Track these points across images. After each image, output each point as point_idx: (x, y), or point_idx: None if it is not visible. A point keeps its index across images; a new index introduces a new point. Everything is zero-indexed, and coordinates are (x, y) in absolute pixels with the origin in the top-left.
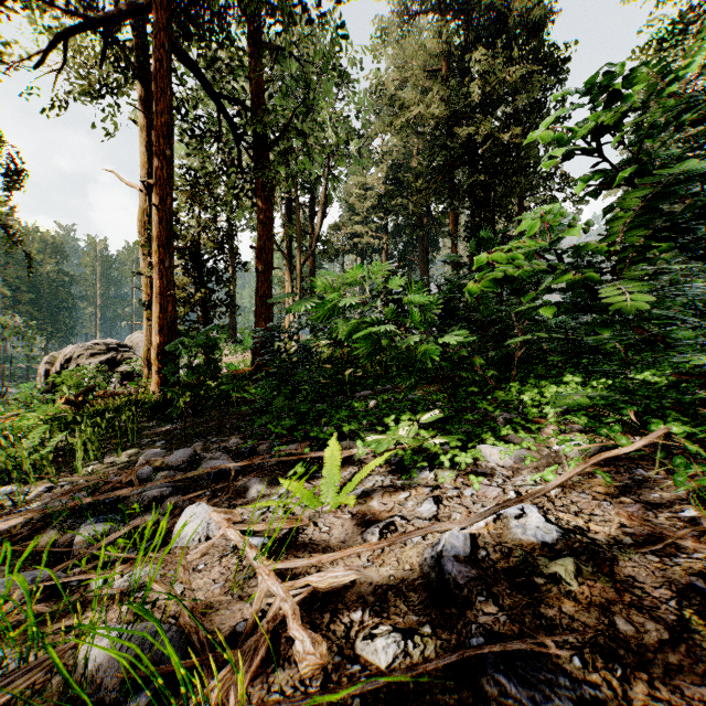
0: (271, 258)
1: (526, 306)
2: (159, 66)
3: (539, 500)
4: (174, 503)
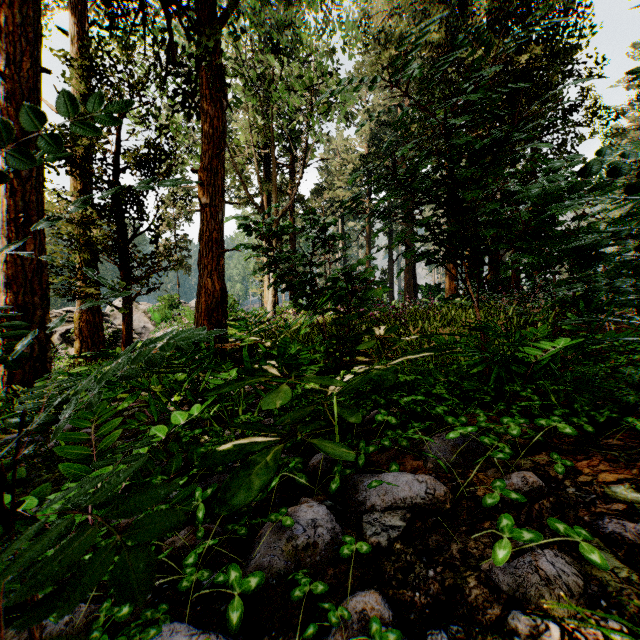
0: (221, 186)
1: None
2: None
3: None
4: None
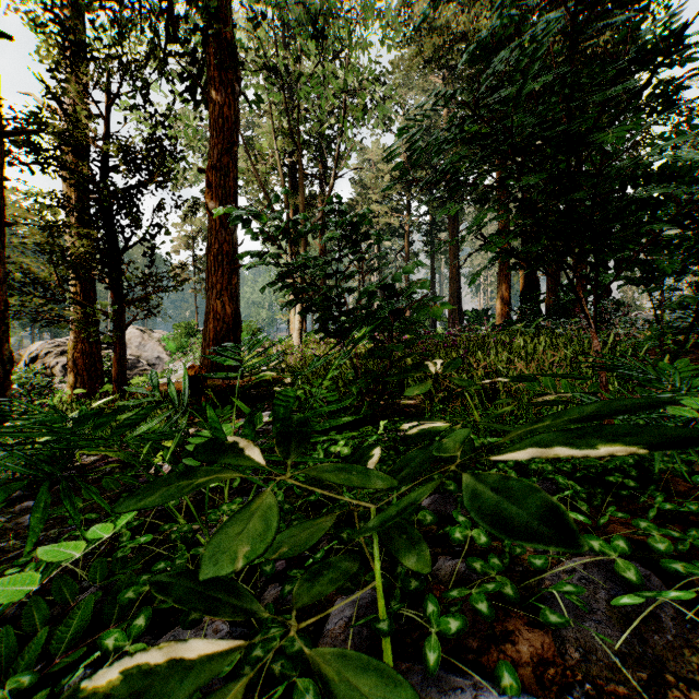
0: (234, 188)
1: None
2: None
3: None
4: None
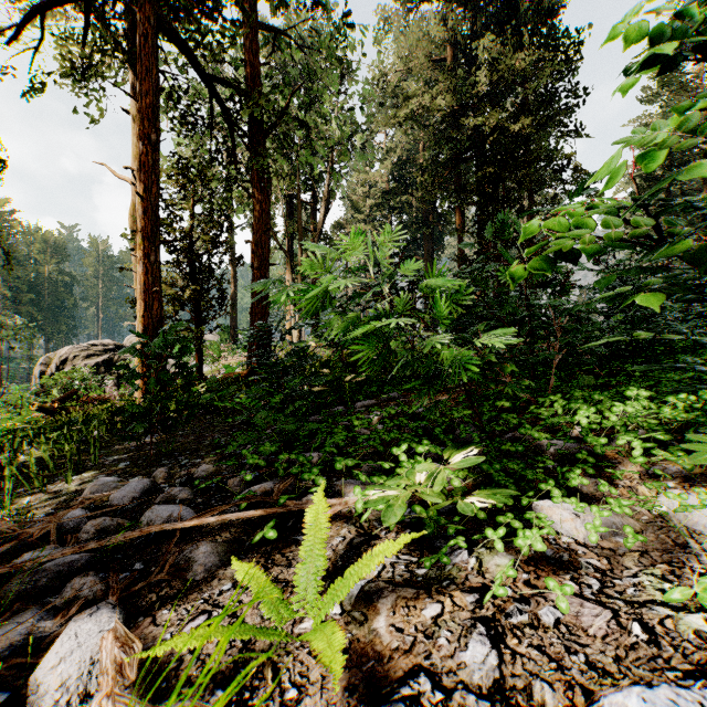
0: (268, 253)
1: (616, 290)
2: (143, 43)
3: (703, 656)
4: (78, 590)
